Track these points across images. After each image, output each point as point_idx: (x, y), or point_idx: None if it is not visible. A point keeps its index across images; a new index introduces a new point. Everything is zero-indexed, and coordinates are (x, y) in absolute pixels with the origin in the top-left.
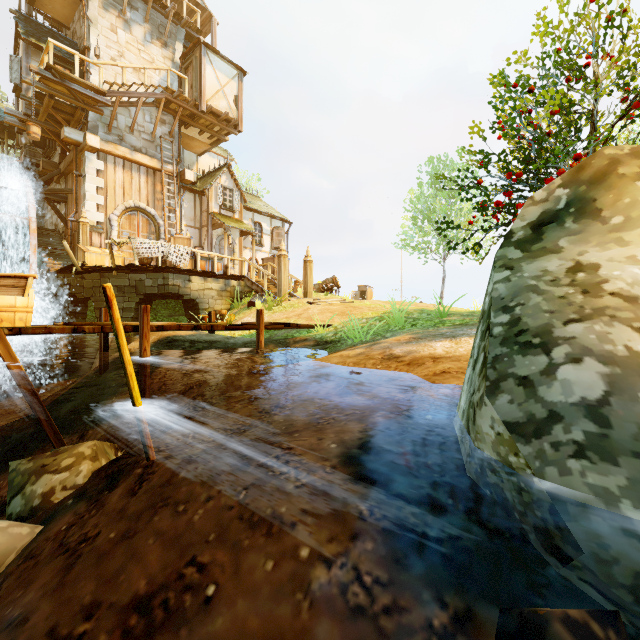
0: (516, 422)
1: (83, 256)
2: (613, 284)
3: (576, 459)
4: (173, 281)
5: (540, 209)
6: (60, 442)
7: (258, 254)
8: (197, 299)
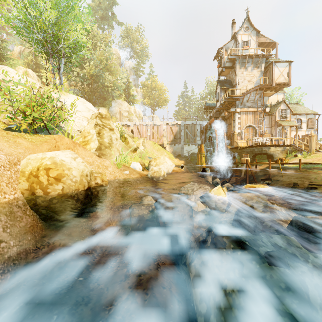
0: None
1: (236, 143)
2: None
3: None
4: (264, 149)
5: None
6: (256, 182)
7: (299, 132)
8: (272, 154)
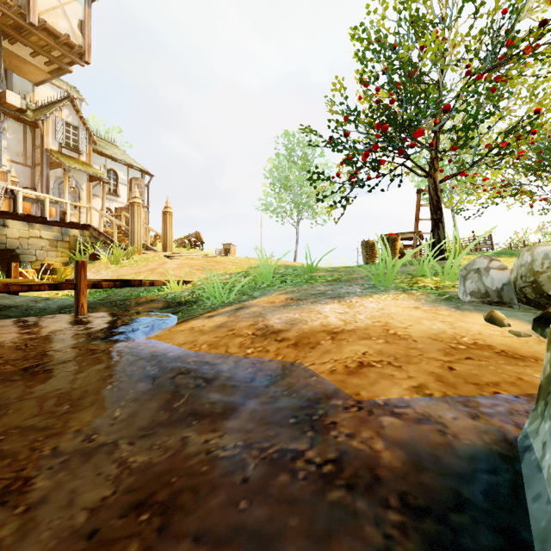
0: None
1: None
2: None
3: None
4: None
5: None
6: None
7: (113, 204)
8: (17, 249)
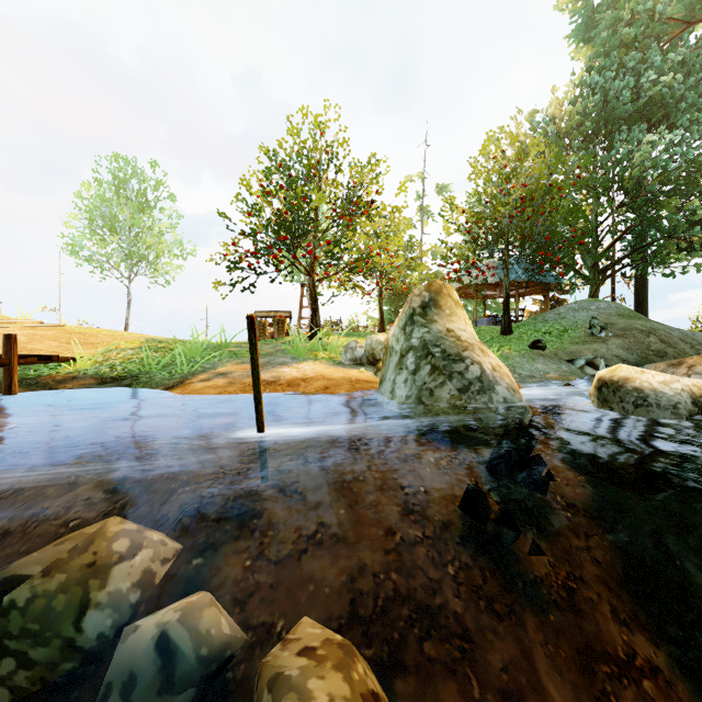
0: (460, 388)
1: None
2: (463, 338)
3: (478, 395)
4: None
5: (420, 299)
6: None
7: None
8: None
